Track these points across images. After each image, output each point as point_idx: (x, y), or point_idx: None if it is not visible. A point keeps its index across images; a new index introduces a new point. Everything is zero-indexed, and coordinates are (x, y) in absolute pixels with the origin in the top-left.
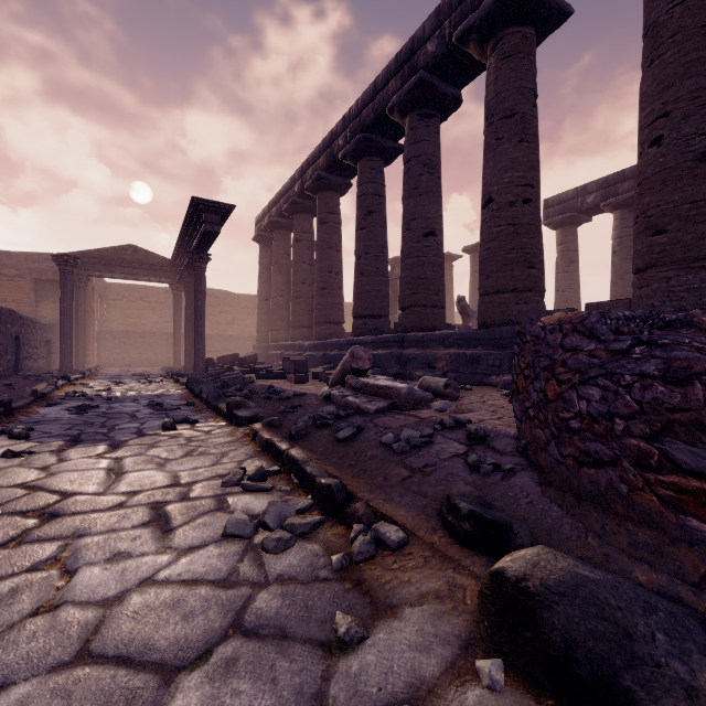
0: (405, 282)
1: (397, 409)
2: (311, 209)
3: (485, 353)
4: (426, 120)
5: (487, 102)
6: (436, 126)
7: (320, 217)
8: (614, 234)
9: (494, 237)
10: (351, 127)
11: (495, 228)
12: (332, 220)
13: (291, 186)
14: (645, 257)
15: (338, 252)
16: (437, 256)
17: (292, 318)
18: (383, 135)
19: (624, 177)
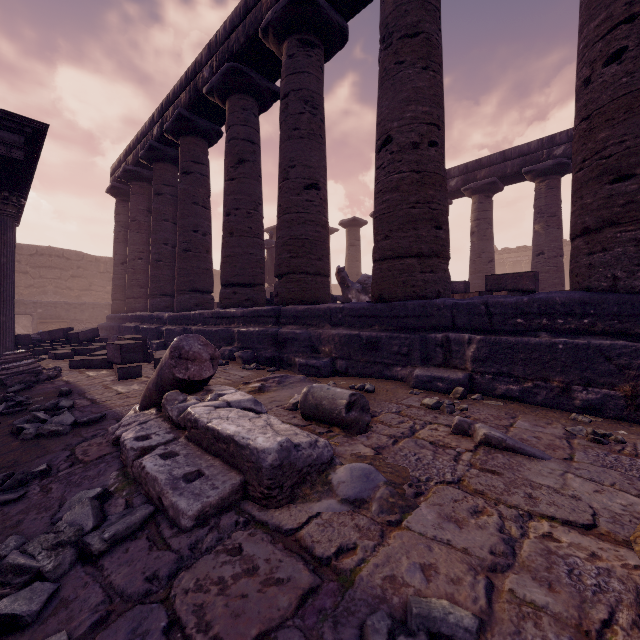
0: (282, 243)
1: (254, 501)
2: (175, 158)
3: (388, 336)
4: (307, 48)
5: (383, 17)
6: (319, 58)
7: (183, 166)
8: (473, 216)
9: (394, 186)
10: (218, 55)
11: (396, 175)
12: (198, 170)
13: (150, 129)
14: (602, 212)
15: (205, 208)
16: (320, 214)
17: (151, 284)
18: (256, 69)
19: (482, 165)
